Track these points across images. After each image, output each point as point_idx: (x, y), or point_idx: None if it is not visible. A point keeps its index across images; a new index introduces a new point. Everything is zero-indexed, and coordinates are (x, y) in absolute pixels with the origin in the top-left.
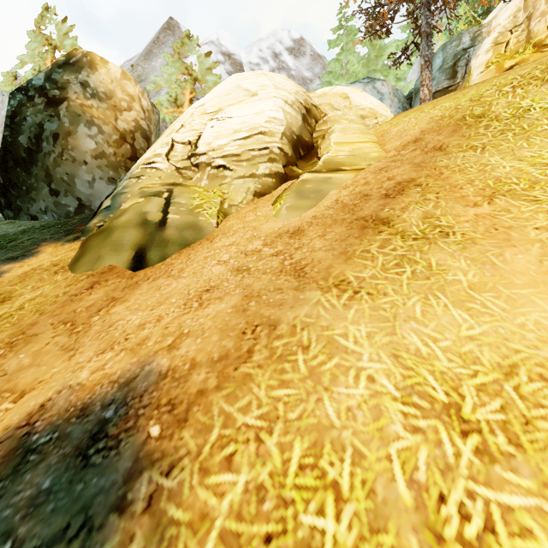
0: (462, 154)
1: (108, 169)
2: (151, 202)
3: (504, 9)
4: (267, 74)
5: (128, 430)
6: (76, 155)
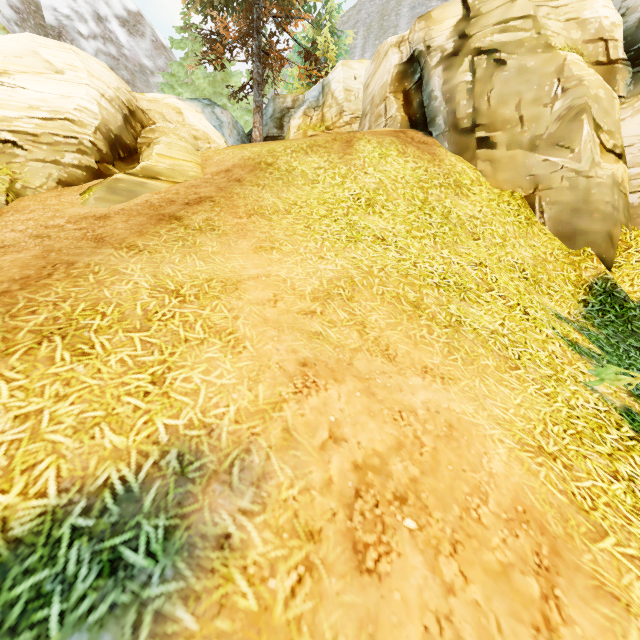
0: (251, 188)
1: None
2: None
3: (312, 89)
4: (79, 54)
5: None
6: None
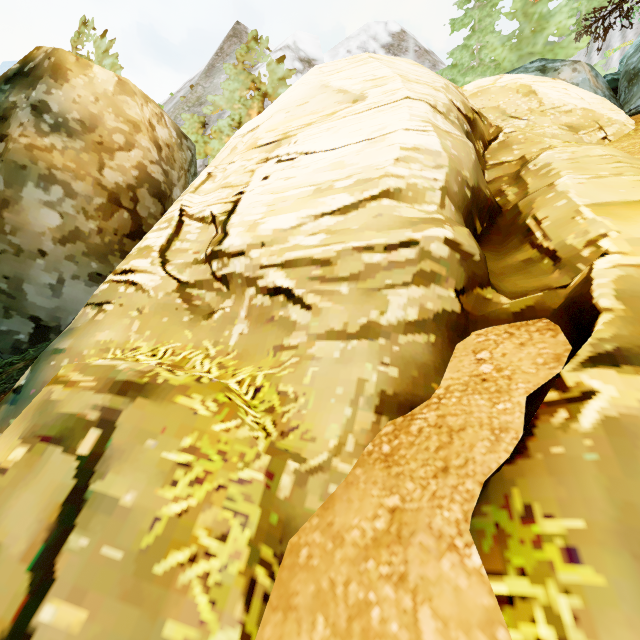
0: None
1: (88, 258)
2: (34, 479)
3: None
4: (380, 58)
5: None
6: (22, 241)
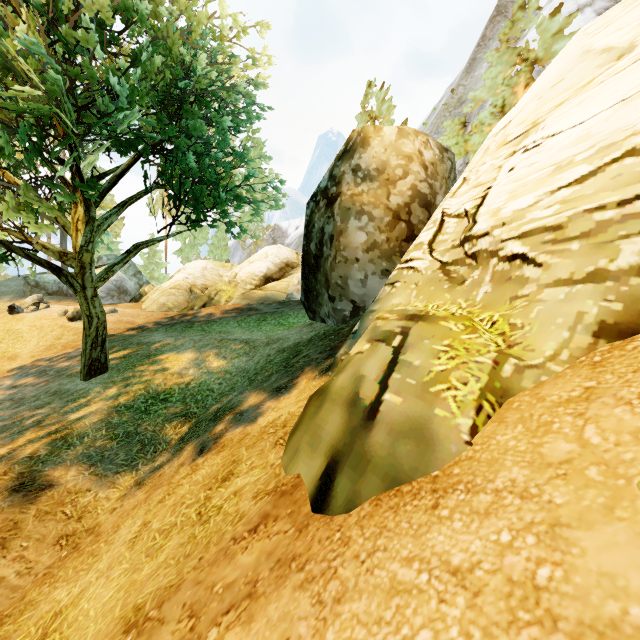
0: None
1: (380, 260)
2: (375, 355)
3: None
4: None
5: None
6: (348, 254)
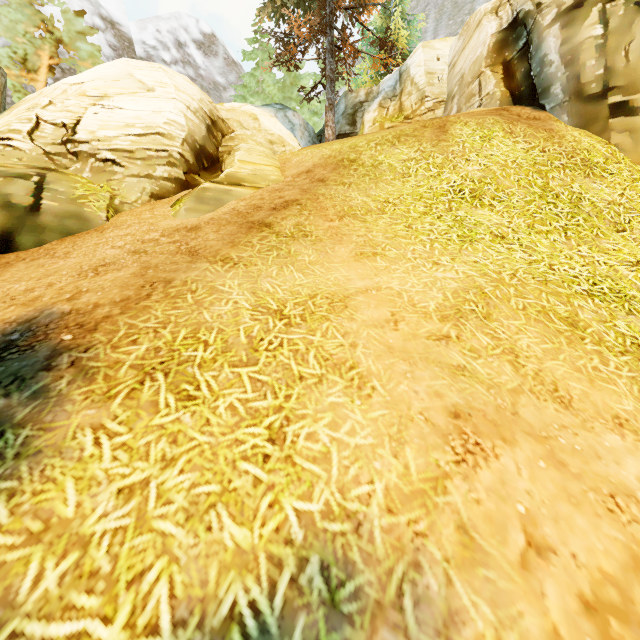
0: (336, 187)
1: None
2: (15, 184)
3: (388, 79)
4: (167, 71)
5: (40, 341)
6: None
